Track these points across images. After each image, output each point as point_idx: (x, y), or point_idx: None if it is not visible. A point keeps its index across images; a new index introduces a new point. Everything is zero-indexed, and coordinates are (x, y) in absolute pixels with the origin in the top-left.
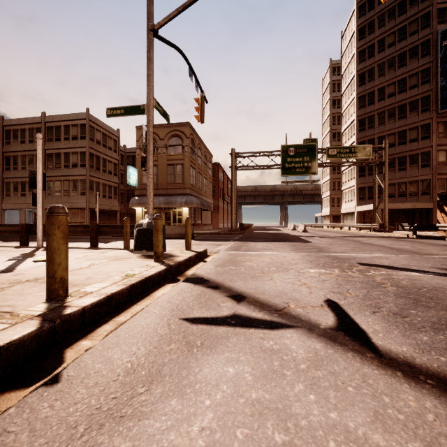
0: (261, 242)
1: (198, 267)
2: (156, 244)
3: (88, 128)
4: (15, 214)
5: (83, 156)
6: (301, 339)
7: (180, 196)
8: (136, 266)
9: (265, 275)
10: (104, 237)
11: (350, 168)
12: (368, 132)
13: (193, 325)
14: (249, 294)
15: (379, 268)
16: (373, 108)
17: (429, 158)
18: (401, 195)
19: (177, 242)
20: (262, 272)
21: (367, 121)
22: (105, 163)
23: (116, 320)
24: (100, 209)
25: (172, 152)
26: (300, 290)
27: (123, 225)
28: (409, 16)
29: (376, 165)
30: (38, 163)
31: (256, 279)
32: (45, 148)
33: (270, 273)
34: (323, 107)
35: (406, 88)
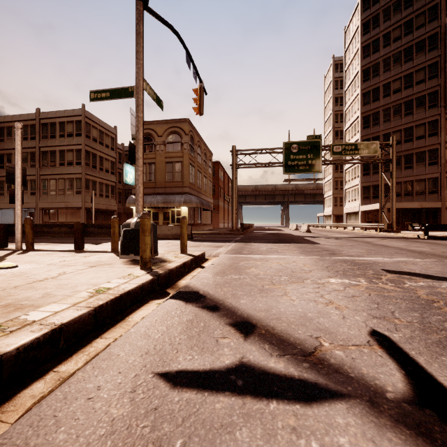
0: (265, 244)
1: (194, 274)
2: (143, 247)
3: (84, 124)
4: (9, 214)
5: (79, 154)
6: (366, 432)
7: (179, 195)
8: (116, 276)
9: (276, 288)
10: (97, 238)
11: (353, 167)
12: (373, 129)
13: (173, 392)
14: (260, 320)
15: (413, 277)
16: (378, 105)
17: (437, 155)
18: (408, 194)
19: (173, 244)
20: (272, 282)
21: (371, 118)
22: (101, 161)
23: (60, 370)
24: (97, 208)
25: (170, 149)
26: (328, 312)
27: (111, 225)
28: (416, 9)
29: (383, 162)
30: (16, 155)
31: (266, 294)
32: (40, 145)
33: (282, 284)
34: (325, 105)
35: (413, 83)
